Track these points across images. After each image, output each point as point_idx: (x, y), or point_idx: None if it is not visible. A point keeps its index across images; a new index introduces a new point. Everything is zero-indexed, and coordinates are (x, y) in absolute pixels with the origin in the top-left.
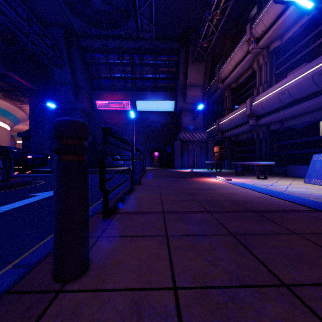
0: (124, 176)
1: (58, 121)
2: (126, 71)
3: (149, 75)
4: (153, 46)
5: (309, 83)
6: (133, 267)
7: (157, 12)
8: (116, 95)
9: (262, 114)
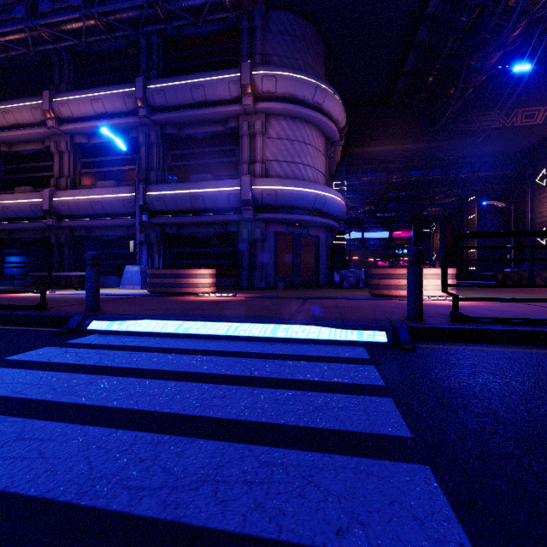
0: None
1: (96, 254)
2: None
3: None
4: None
5: (120, 205)
6: (110, 308)
7: None
8: None
9: (68, 215)
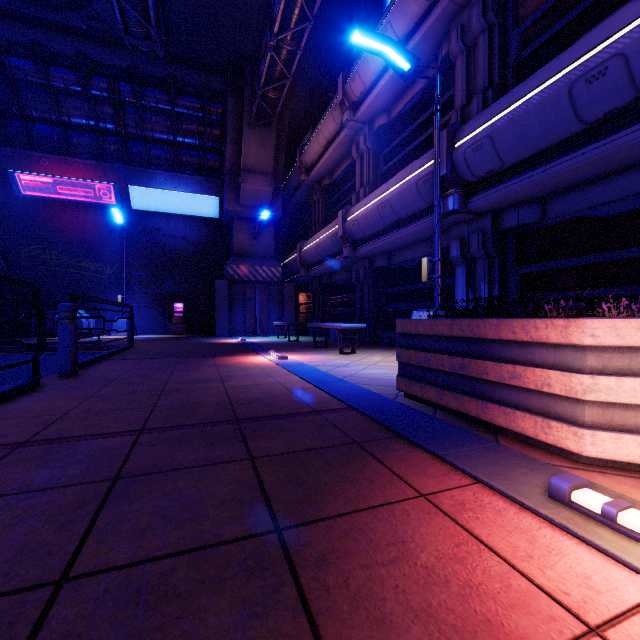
0: None
1: None
2: (100, 116)
3: (161, 134)
4: (166, 72)
5: (413, 194)
6: None
7: (168, 1)
8: (75, 166)
9: (362, 239)
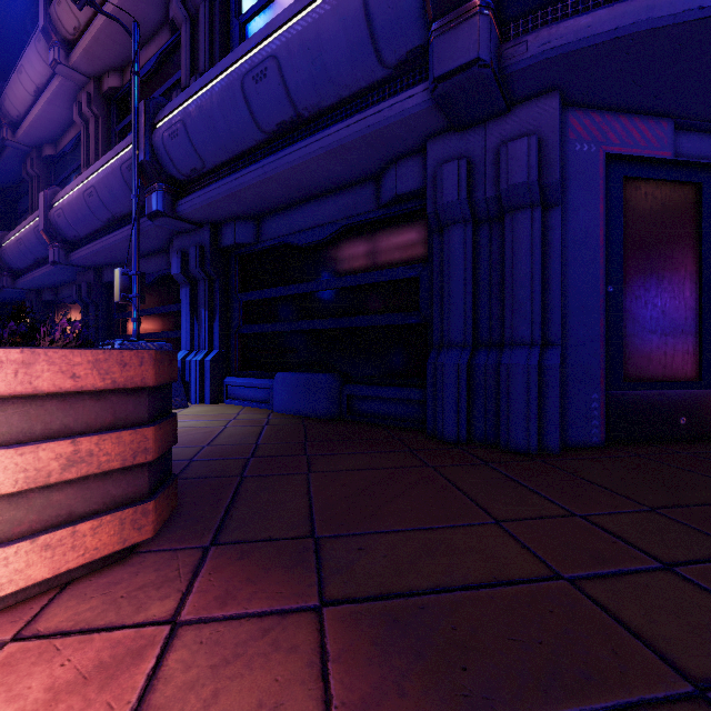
0: None
1: None
2: None
3: None
4: None
5: (120, 182)
6: None
7: None
8: None
9: (77, 239)
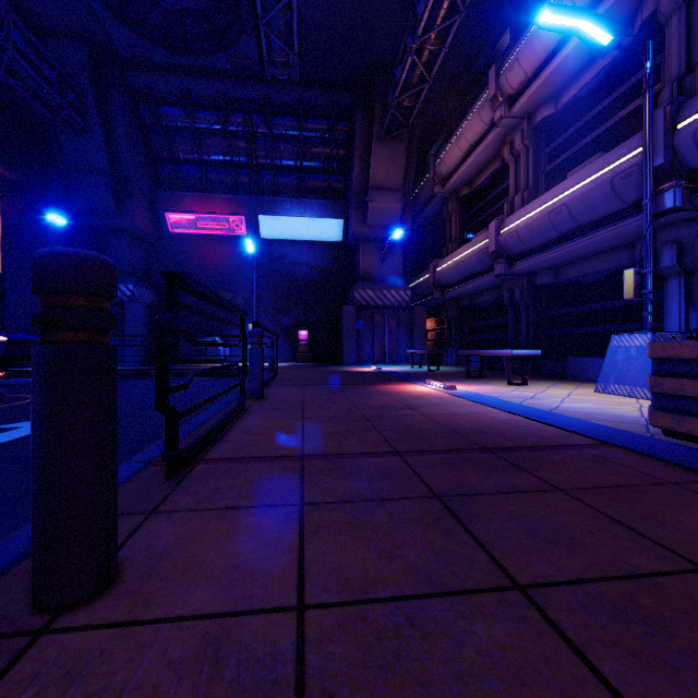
0: (229, 382)
1: (41, 254)
2: (235, 150)
3: (288, 161)
4: (297, 97)
5: (605, 193)
6: (218, 571)
7: (304, 25)
8: (213, 202)
9: (520, 253)
